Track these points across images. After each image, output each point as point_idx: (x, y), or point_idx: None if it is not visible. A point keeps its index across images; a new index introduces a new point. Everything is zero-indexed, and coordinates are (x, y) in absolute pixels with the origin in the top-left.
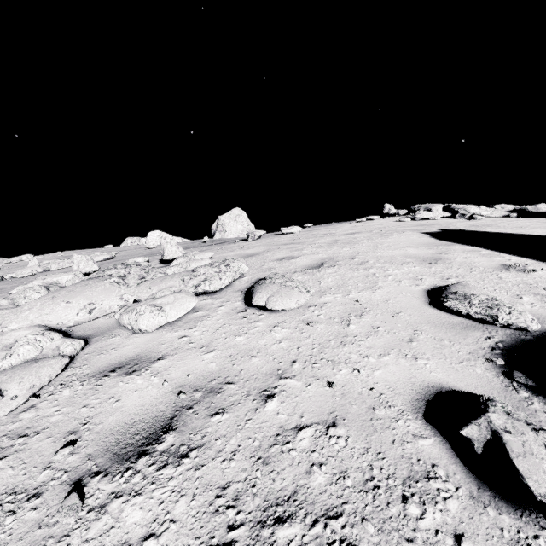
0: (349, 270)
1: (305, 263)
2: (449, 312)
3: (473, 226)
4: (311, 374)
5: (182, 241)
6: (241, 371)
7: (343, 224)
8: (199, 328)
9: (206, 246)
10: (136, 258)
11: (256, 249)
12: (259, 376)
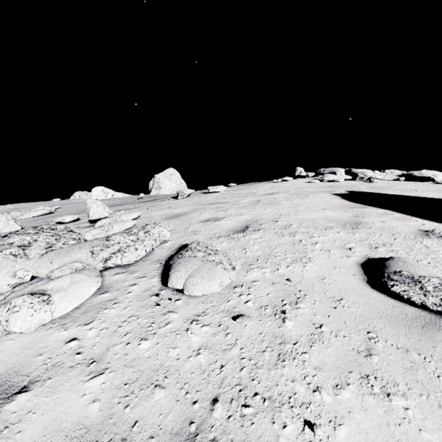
0: (274, 235)
1: (230, 225)
2: (396, 298)
3: (374, 188)
4: (241, 437)
5: (123, 195)
6: (134, 426)
7: (262, 184)
8: (97, 322)
9: (139, 203)
10: (65, 217)
11: (183, 209)
12: (160, 441)
